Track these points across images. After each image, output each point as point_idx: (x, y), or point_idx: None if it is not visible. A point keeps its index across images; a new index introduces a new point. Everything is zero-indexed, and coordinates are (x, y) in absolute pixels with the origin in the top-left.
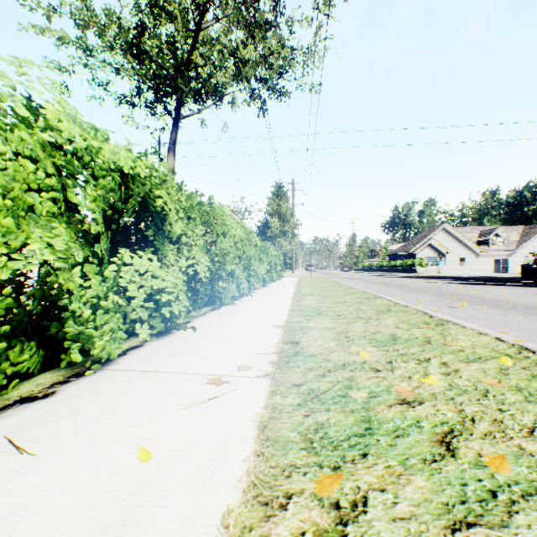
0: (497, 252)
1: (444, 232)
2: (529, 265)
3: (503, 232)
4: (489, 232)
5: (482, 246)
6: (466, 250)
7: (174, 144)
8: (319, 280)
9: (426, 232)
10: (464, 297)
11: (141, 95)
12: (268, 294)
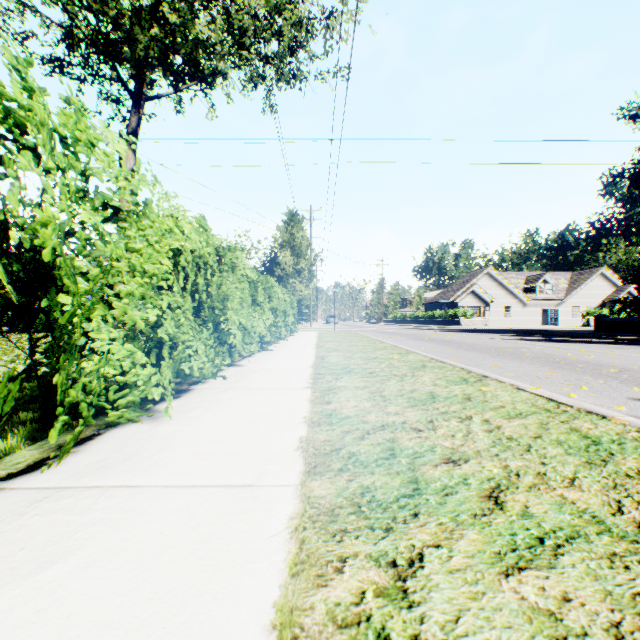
0: (546, 301)
1: (488, 276)
2: (603, 316)
3: (551, 277)
4: (537, 278)
5: (529, 294)
6: (512, 298)
7: (135, 135)
8: (348, 337)
9: (468, 276)
10: (601, 368)
11: (71, 45)
12: (263, 369)
